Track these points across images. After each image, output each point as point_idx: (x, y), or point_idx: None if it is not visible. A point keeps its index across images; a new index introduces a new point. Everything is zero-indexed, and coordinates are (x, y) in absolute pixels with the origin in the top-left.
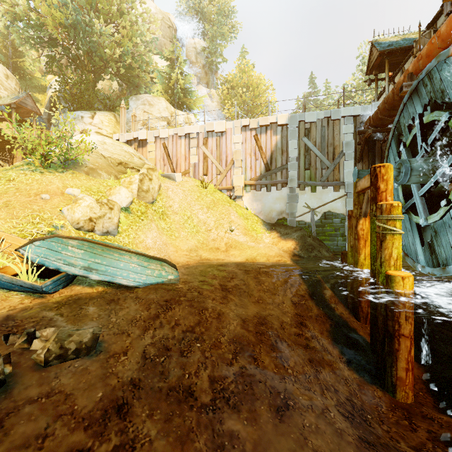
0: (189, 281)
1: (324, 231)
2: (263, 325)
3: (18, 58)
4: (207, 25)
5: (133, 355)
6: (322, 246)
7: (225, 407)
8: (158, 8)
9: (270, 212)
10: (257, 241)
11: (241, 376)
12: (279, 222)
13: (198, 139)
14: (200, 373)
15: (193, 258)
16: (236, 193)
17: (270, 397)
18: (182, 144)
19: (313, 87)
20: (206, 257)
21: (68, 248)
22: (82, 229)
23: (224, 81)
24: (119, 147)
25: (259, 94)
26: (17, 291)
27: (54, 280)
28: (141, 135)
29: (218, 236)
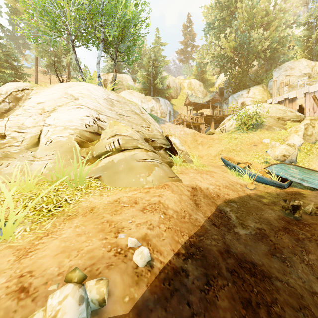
0: None
1: None
2: None
3: (203, 74)
4: None
5: None
6: None
7: None
8: None
9: None
10: None
11: None
12: None
13: None
14: None
15: None
16: None
17: None
18: None
19: None
20: None
21: (290, 169)
22: (278, 160)
23: None
24: (274, 108)
25: None
26: (270, 185)
27: (287, 182)
28: (291, 95)
29: None
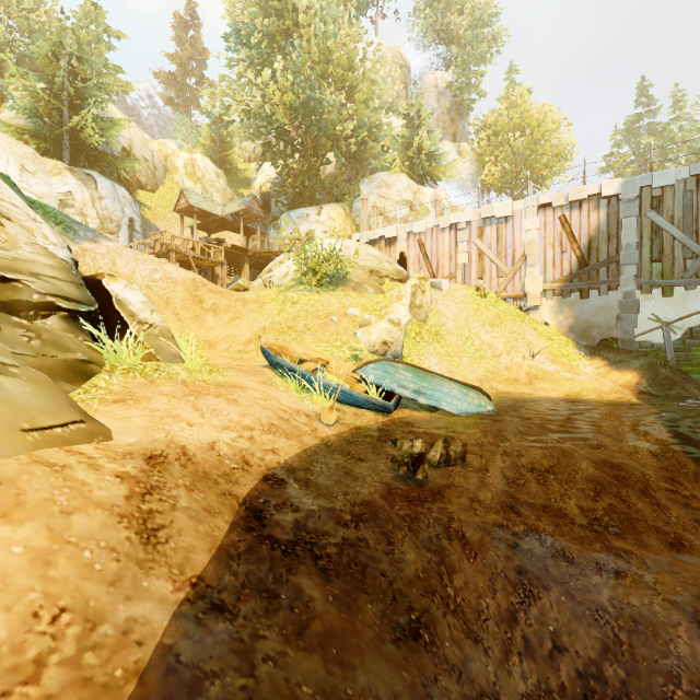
0: (506, 415)
1: (689, 358)
2: (621, 470)
3: (225, 151)
4: (455, 49)
5: (494, 473)
6: (689, 382)
7: (605, 533)
8: (386, 45)
9: (587, 330)
10: (574, 372)
11: (613, 512)
12: (603, 344)
13: (469, 230)
14: (565, 500)
15: (488, 391)
16: (531, 302)
17: (657, 533)
18: (445, 239)
19: (647, 102)
20: (504, 390)
21: (399, 371)
22: (375, 353)
23: (481, 126)
24: (363, 251)
25: (542, 136)
26: (366, 408)
27: (394, 400)
28: (389, 232)
29: (513, 363)
